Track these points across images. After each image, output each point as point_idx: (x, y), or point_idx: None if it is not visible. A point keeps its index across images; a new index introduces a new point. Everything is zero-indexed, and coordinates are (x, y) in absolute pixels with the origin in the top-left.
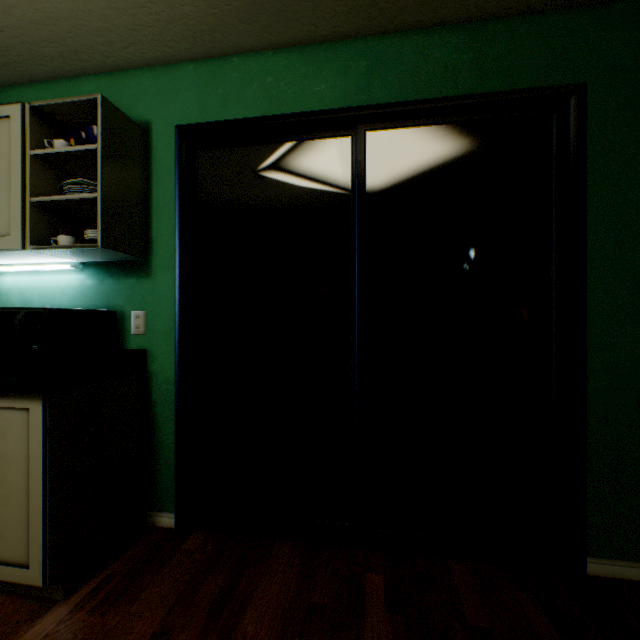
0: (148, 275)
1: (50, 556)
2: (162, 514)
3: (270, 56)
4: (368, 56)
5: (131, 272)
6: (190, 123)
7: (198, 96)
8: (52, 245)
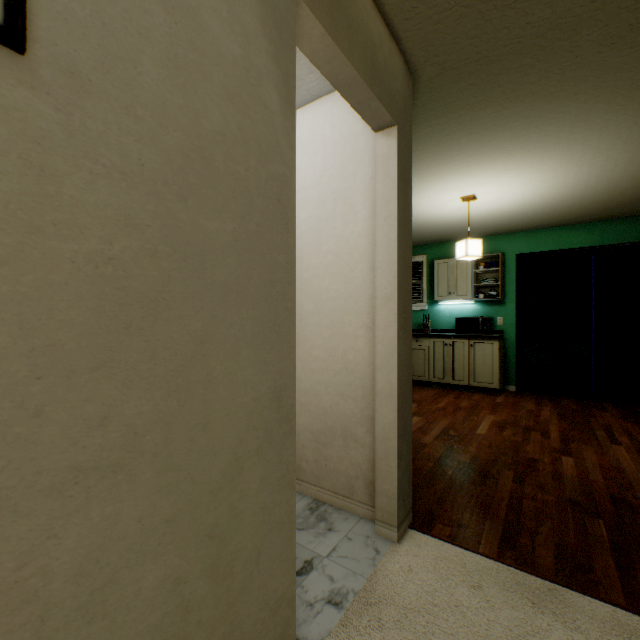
0: (503, 305)
1: (498, 382)
2: (509, 386)
3: (556, 229)
4: (601, 228)
5: (495, 304)
6: (521, 253)
7: (525, 243)
8: (481, 298)
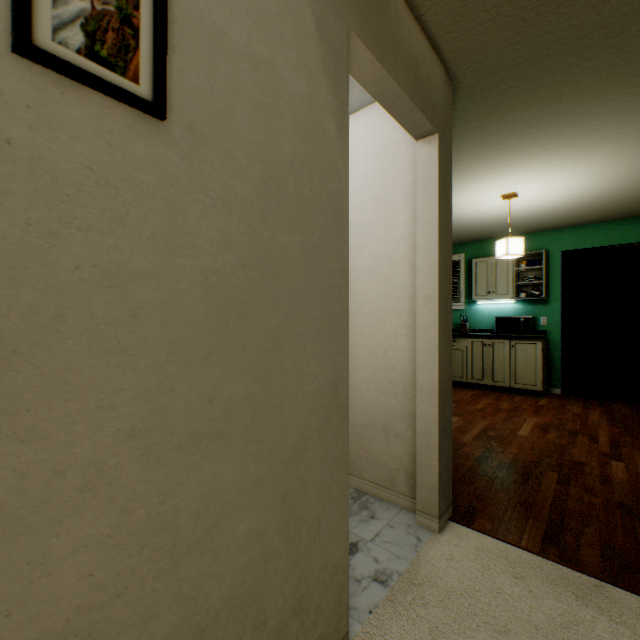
0: (546, 304)
1: (541, 384)
2: (553, 389)
3: (607, 224)
4: None
5: (538, 303)
6: (567, 250)
7: (571, 240)
8: (523, 297)
